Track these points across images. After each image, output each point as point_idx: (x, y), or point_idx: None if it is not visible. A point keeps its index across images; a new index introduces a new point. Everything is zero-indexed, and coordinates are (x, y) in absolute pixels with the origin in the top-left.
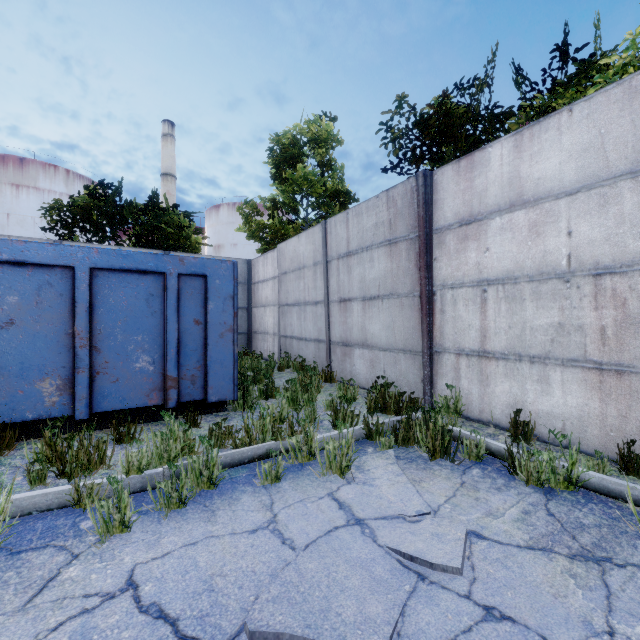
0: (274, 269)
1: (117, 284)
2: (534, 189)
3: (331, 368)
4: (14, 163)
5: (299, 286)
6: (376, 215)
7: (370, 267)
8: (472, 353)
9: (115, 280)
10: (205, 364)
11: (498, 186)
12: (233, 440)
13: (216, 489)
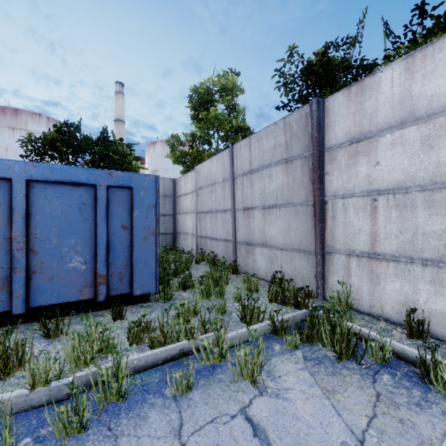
0: (193, 185)
1: (52, 194)
2: (427, 106)
3: (237, 262)
4: (11, 112)
5: (211, 198)
6: (274, 139)
7: (269, 181)
8: (362, 254)
9: (50, 191)
10: (131, 263)
11: (389, 106)
12: (149, 338)
13: (125, 401)
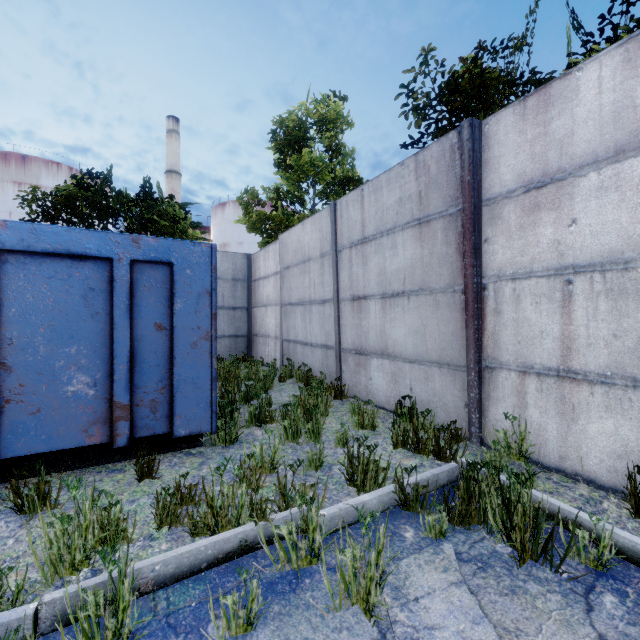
0: (276, 263)
1: (38, 273)
2: None
3: (341, 380)
4: (16, 161)
5: (304, 282)
6: (400, 188)
7: (392, 255)
8: (547, 372)
9: (35, 268)
10: (171, 384)
11: (593, 126)
12: (189, 518)
13: None
